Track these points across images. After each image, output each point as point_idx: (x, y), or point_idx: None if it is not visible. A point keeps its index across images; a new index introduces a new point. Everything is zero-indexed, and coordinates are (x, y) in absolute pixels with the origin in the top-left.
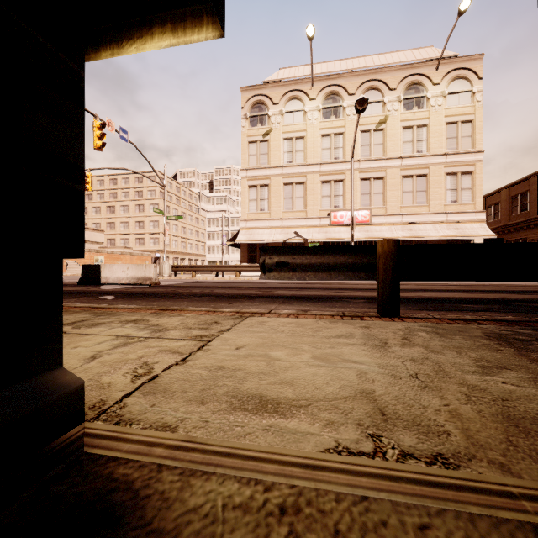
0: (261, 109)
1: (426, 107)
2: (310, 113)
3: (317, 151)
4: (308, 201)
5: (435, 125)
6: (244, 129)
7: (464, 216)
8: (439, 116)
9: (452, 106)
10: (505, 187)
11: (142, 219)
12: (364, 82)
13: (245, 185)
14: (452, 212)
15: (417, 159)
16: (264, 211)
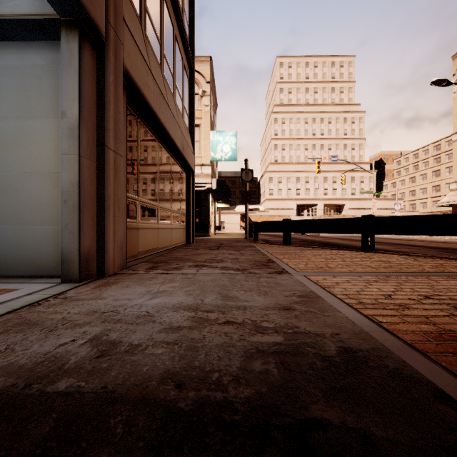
0: None
1: None
2: None
3: None
4: None
5: None
6: (455, 95)
7: None
8: None
9: None
10: None
11: (438, 183)
12: None
13: (456, 148)
14: None
15: None
16: None
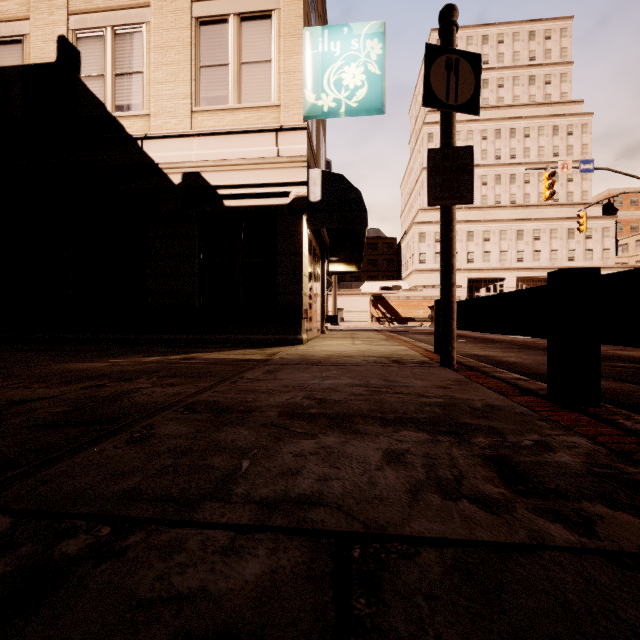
0: None
1: None
2: None
3: None
4: None
5: None
6: None
7: None
8: None
9: None
10: None
11: None
12: None
13: None
14: None
15: None
16: None
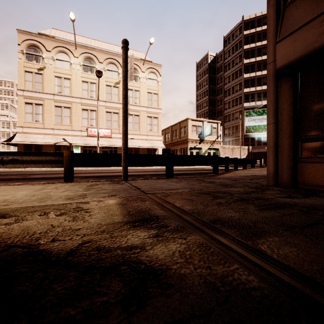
0: (36, 51)
1: (139, 81)
2: (74, 65)
3: (79, 90)
4: (73, 119)
5: (142, 92)
6: (20, 61)
7: (154, 137)
8: (144, 88)
9: (150, 85)
10: (171, 126)
11: None
12: (108, 58)
13: (21, 101)
14: (150, 135)
15: (135, 106)
16: (39, 122)
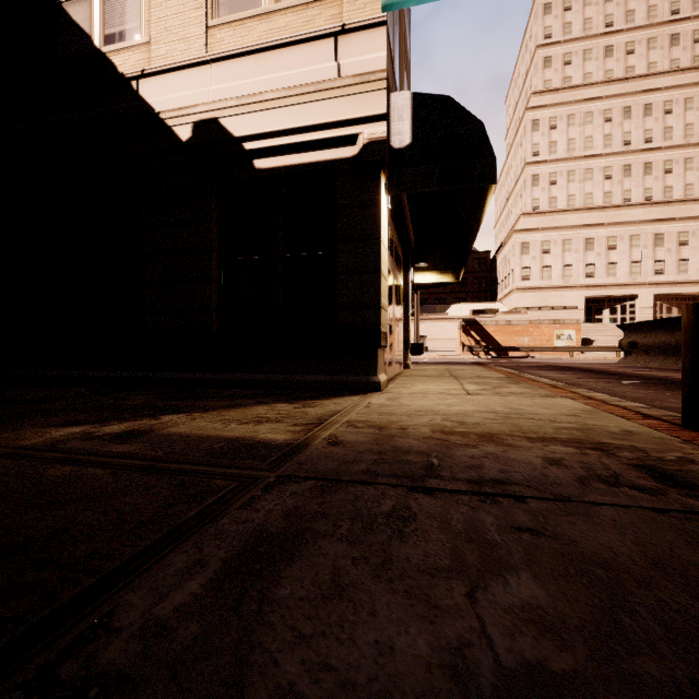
0: None
1: None
2: None
3: None
4: None
5: None
6: None
7: None
8: None
9: None
10: None
11: None
12: None
13: None
14: None
15: None
16: None
